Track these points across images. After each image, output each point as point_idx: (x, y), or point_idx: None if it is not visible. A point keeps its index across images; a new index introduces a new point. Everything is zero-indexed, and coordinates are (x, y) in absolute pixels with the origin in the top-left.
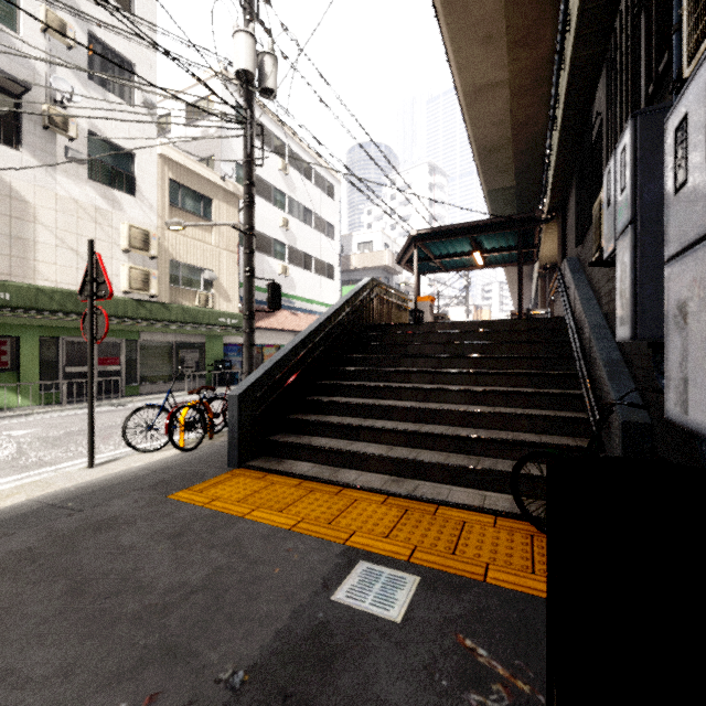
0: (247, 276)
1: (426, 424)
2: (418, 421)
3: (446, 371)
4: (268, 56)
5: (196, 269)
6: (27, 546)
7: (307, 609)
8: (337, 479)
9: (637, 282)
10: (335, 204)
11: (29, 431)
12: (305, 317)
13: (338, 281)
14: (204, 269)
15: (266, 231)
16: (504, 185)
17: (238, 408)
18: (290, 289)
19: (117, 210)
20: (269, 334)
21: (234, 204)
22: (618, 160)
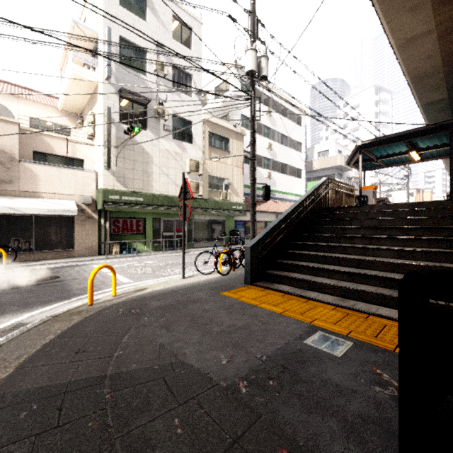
0: (252, 183)
1: (364, 269)
2: (358, 267)
3: (380, 236)
4: (263, 58)
5: (221, 179)
6: (171, 304)
7: (291, 343)
8: (305, 295)
9: None
10: (302, 129)
11: (152, 262)
12: (282, 203)
13: (304, 179)
14: (225, 179)
15: (258, 152)
16: (437, 99)
17: (250, 254)
18: (273, 186)
19: (184, 152)
20: (260, 215)
21: (240, 139)
22: None
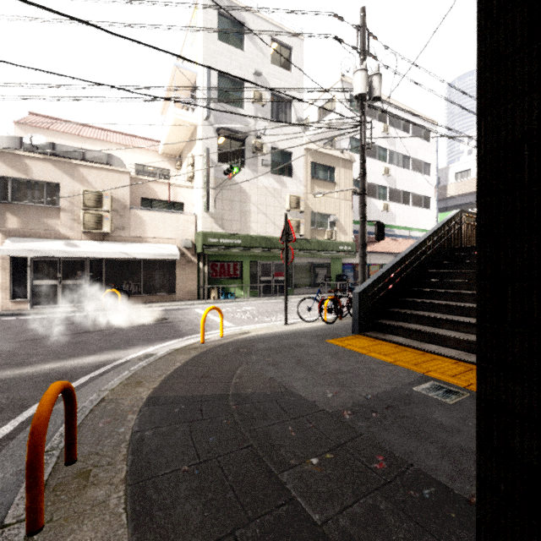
0: (361, 220)
1: None
2: None
3: None
4: (375, 76)
5: (325, 215)
6: (275, 347)
7: (399, 389)
8: (422, 347)
9: None
10: (431, 145)
11: (251, 308)
12: (403, 241)
13: (433, 210)
14: (330, 215)
15: (371, 180)
16: None
17: (358, 300)
18: (390, 221)
19: (283, 187)
20: (374, 256)
21: (349, 167)
22: None
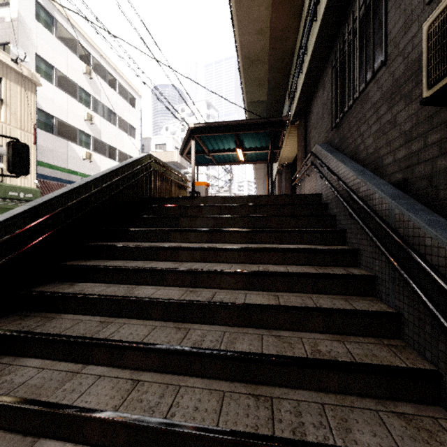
0: None
1: (193, 323)
2: (183, 320)
3: (218, 247)
4: None
5: None
6: None
7: None
8: None
9: None
10: (137, 112)
11: None
12: None
13: None
14: None
15: (70, 121)
16: (259, 99)
17: None
18: (95, 172)
19: None
20: None
21: (30, 88)
22: None
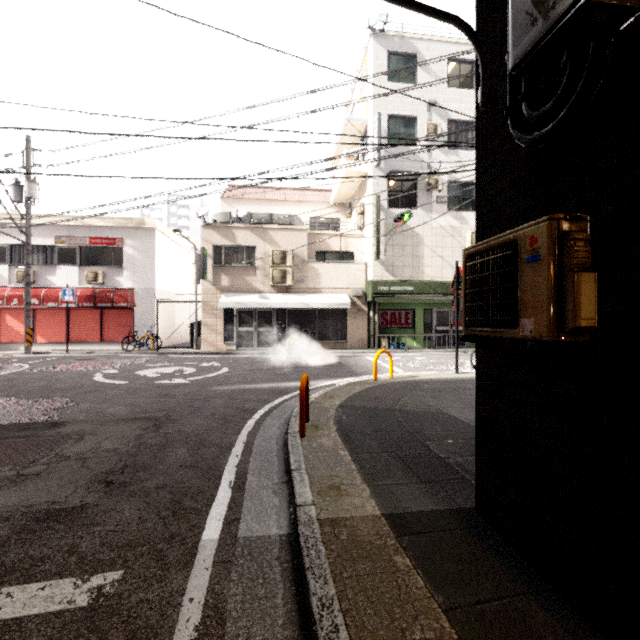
0: None
1: None
2: None
3: None
4: None
5: None
6: (440, 388)
7: None
8: None
9: None
10: None
11: (423, 359)
12: None
13: None
14: None
15: None
16: None
17: None
18: None
19: (463, 224)
20: None
21: None
22: None
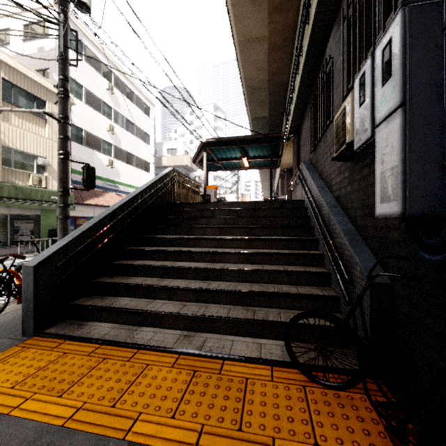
0: (61, 158)
1: (212, 280)
2: (206, 279)
3: (227, 238)
4: None
5: (30, 156)
6: None
7: None
8: (132, 340)
9: (407, 161)
10: (151, 120)
11: None
12: None
13: (152, 174)
14: (38, 156)
15: (96, 132)
16: (262, 115)
17: (34, 279)
18: (116, 177)
19: None
20: (98, 209)
21: None
22: (378, 57)
